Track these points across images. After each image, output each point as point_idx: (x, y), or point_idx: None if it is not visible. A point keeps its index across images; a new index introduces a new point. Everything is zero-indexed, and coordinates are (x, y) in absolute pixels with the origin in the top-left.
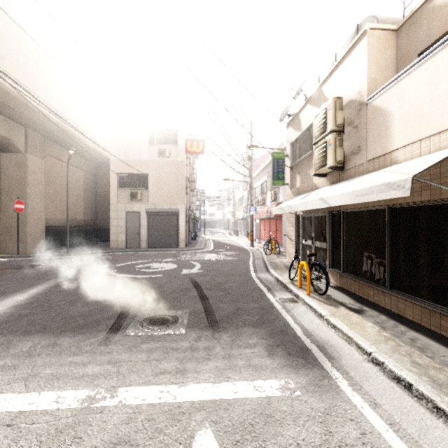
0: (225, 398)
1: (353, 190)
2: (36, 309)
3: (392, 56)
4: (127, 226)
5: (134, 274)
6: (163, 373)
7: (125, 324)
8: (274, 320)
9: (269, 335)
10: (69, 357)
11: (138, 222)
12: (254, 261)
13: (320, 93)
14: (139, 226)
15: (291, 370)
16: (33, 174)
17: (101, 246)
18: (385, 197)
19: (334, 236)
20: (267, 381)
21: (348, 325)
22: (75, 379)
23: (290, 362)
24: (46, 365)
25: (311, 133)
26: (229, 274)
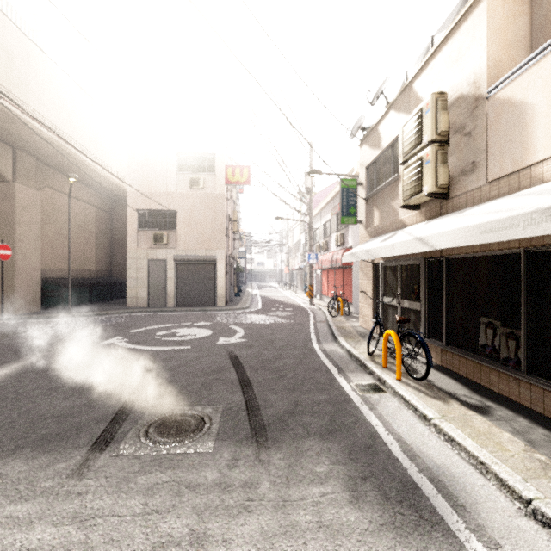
0: None
1: (475, 223)
2: None
3: (524, 27)
4: (149, 278)
5: (151, 345)
6: (165, 545)
7: (121, 432)
8: (353, 424)
9: (349, 455)
10: (10, 504)
11: (163, 274)
12: (316, 325)
13: (411, 92)
14: (165, 278)
15: (395, 538)
16: (25, 210)
17: (116, 305)
18: (542, 232)
19: (431, 294)
20: None
21: (473, 436)
22: None
23: (391, 516)
24: None
25: (395, 150)
26: (282, 345)
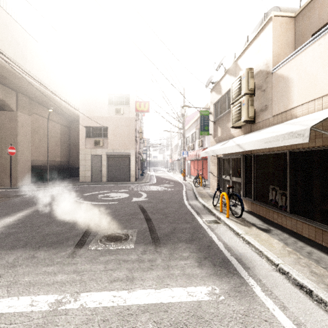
0: (164, 302)
1: (262, 138)
2: (21, 229)
3: (291, 36)
4: (92, 165)
5: (96, 202)
6: (116, 280)
7: (88, 240)
8: (202, 237)
9: (199, 249)
10: (44, 267)
11: (100, 163)
12: (186, 191)
13: (236, 66)
14: (101, 165)
15: (216, 278)
16: (22, 127)
17: (73, 180)
18: (288, 143)
19: (246, 173)
20: (198, 288)
21: (259, 241)
22: (47, 286)
23: (215, 271)
24: (25, 274)
25: (229, 96)
26: (167, 202)
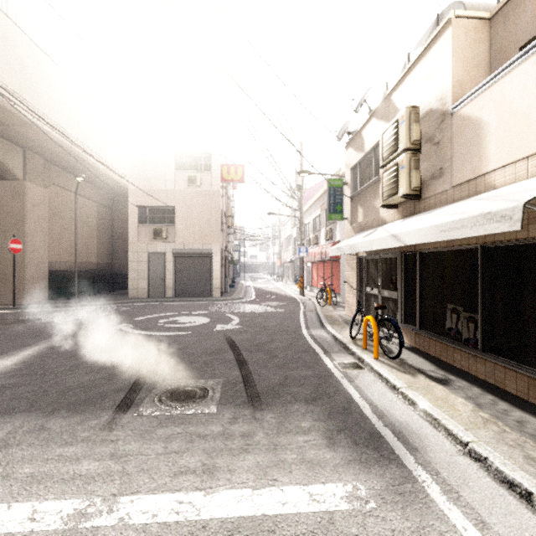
0: (269, 513)
1: (436, 223)
2: (25, 378)
3: (484, 52)
4: (149, 270)
5: (155, 331)
6: (184, 473)
7: (139, 399)
8: (334, 393)
9: (328, 415)
10: (59, 448)
11: (163, 266)
12: (305, 314)
13: (389, 103)
14: (164, 270)
15: (360, 468)
16: (34, 207)
17: (117, 295)
18: (483, 232)
19: (407, 284)
20: (328, 486)
21: (432, 401)
22: (62, 483)
23: (358, 455)
24: (25, 461)
25: (377, 154)
26: (274, 331)
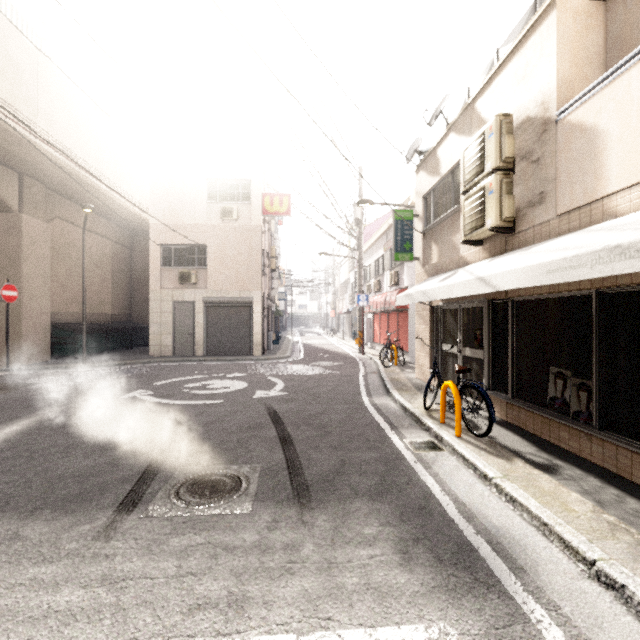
0: None
1: (541, 261)
2: (5, 463)
3: (598, 42)
4: (174, 323)
5: (179, 399)
6: (202, 607)
7: (149, 493)
8: (406, 484)
9: (400, 517)
10: (33, 567)
11: (191, 318)
12: (366, 377)
13: (473, 113)
14: (193, 323)
15: (448, 600)
16: (33, 245)
17: (136, 353)
18: (610, 272)
19: (495, 340)
20: (404, 629)
21: (538, 497)
22: (29, 623)
23: (444, 579)
24: None
25: (456, 178)
26: (328, 399)
